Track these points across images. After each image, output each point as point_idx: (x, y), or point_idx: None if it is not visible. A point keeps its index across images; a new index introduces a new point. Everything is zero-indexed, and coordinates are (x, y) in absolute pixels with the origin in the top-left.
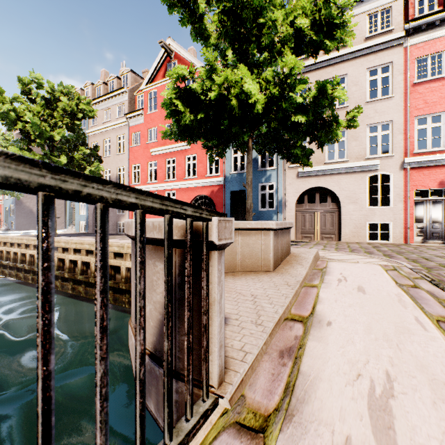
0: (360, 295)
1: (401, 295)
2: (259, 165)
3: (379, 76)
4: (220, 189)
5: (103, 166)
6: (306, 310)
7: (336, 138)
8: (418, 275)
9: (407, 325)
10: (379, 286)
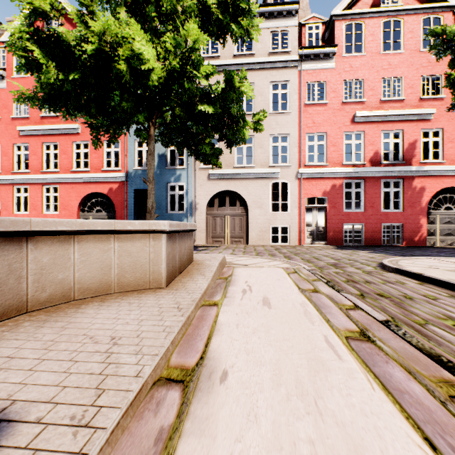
0: (266, 310)
1: (306, 304)
2: (168, 162)
3: (280, 92)
4: (121, 187)
5: None
6: (196, 352)
7: (244, 140)
8: (315, 277)
9: (320, 353)
10: (284, 295)
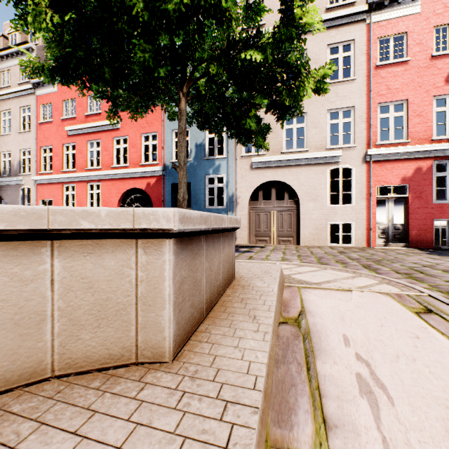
0: None
1: None
2: (206, 152)
3: (341, 55)
4: (158, 181)
5: (0, 147)
6: None
7: (300, 109)
8: None
9: None
10: None
